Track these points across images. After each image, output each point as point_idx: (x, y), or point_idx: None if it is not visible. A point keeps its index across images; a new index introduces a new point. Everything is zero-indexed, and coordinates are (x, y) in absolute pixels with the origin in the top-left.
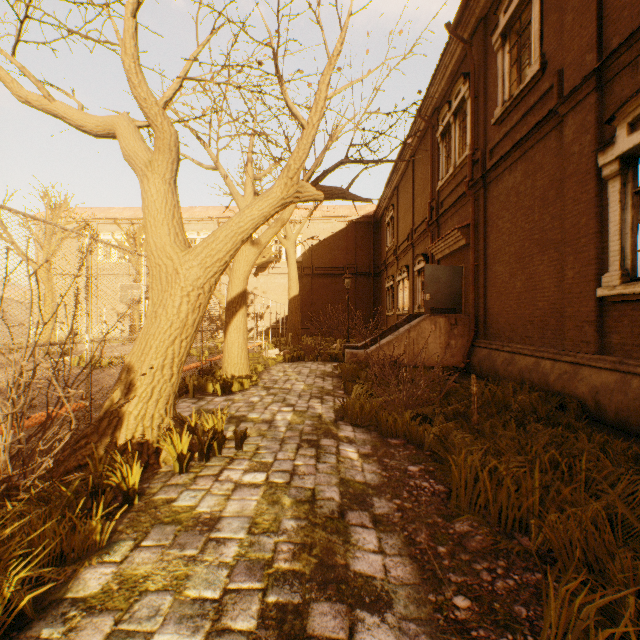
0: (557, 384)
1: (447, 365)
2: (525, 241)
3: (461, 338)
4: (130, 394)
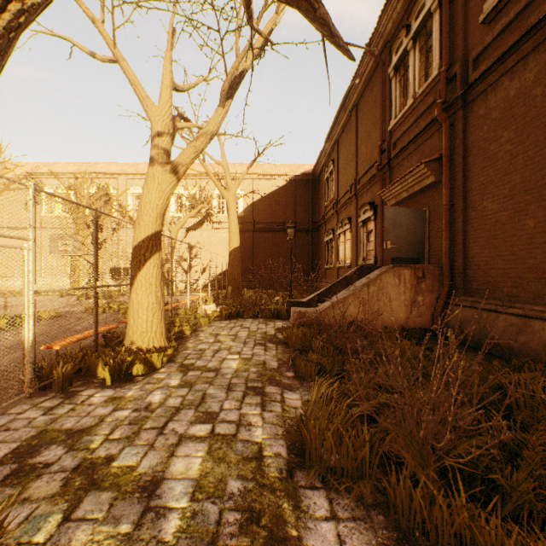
0: None
1: (413, 326)
2: (545, 162)
3: (429, 294)
4: None
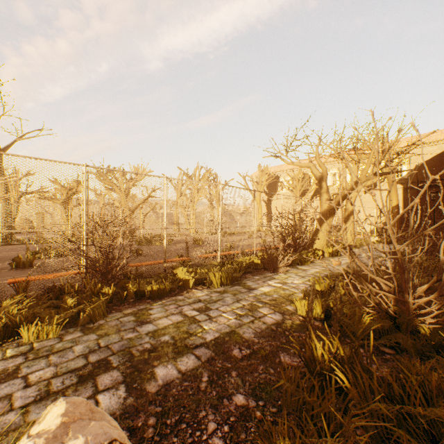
0: None
1: None
2: None
3: None
4: (316, 238)
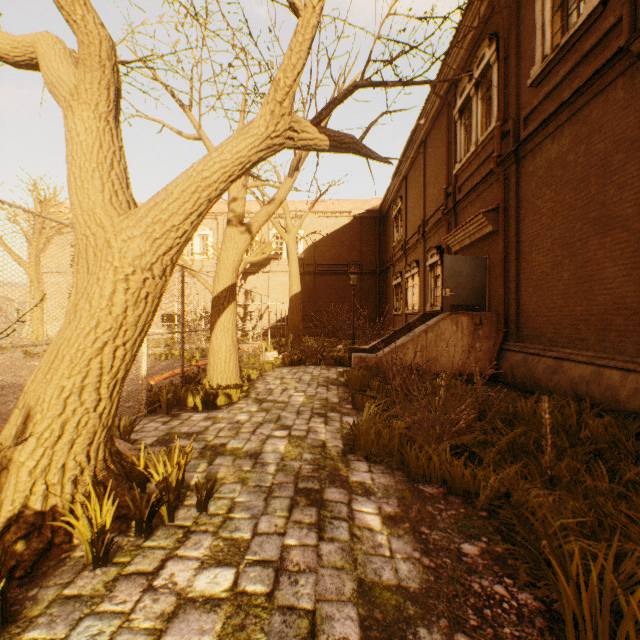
0: (633, 402)
1: (470, 371)
2: (576, 221)
3: (487, 340)
4: (26, 433)
